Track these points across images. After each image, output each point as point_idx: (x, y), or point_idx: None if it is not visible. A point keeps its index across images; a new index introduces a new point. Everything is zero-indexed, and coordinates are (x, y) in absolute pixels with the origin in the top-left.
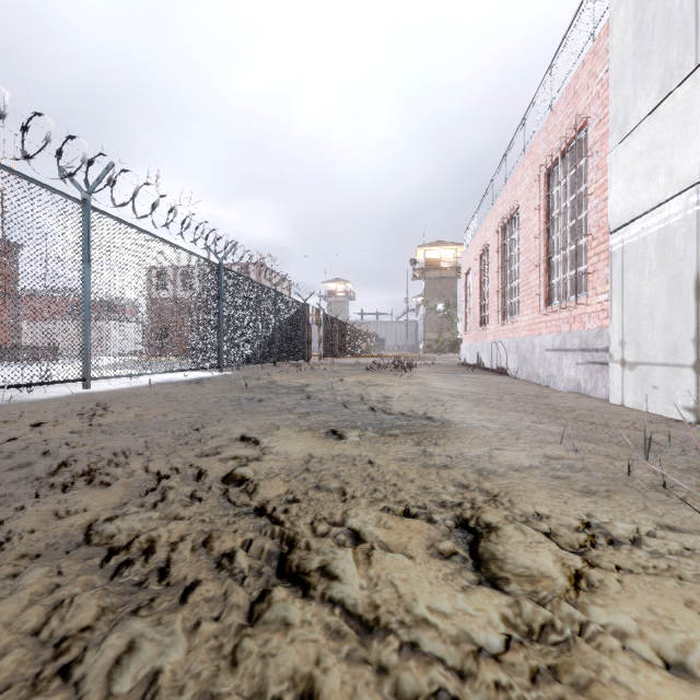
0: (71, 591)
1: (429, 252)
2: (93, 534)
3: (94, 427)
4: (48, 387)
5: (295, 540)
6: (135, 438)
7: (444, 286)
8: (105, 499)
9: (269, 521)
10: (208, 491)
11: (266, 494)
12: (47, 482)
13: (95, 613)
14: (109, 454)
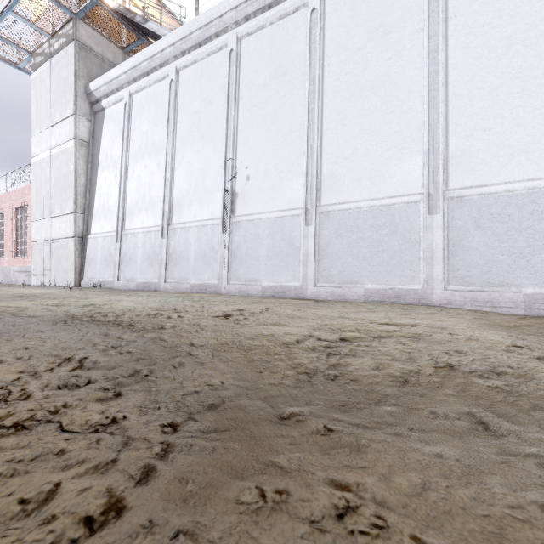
0: None
1: None
2: None
3: None
4: None
5: None
6: None
7: None
8: None
9: None
10: None
11: None
12: None
13: None
14: None
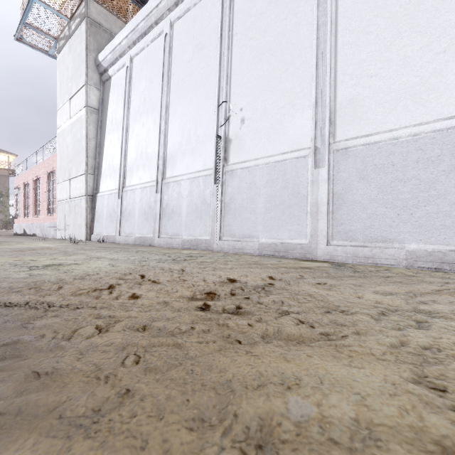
0: None
1: None
2: None
3: None
4: None
5: None
6: None
7: None
8: None
9: None
10: None
11: None
12: None
13: None
14: None
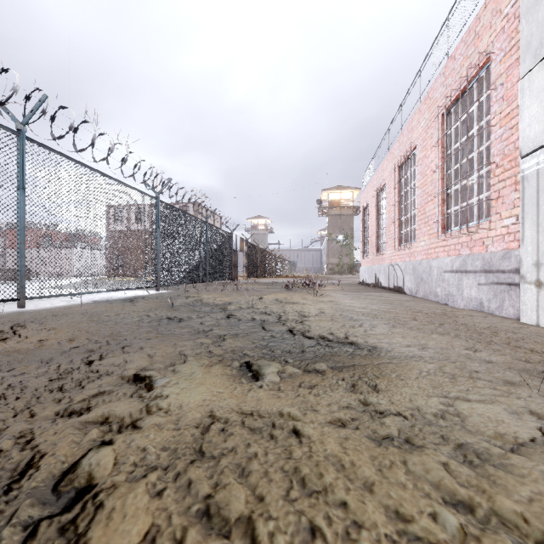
0: None
1: (331, 194)
2: None
3: None
4: None
5: None
6: (3, 378)
7: (343, 221)
8: None
9: None
10: None
11: None
12: None
13: None
14: None
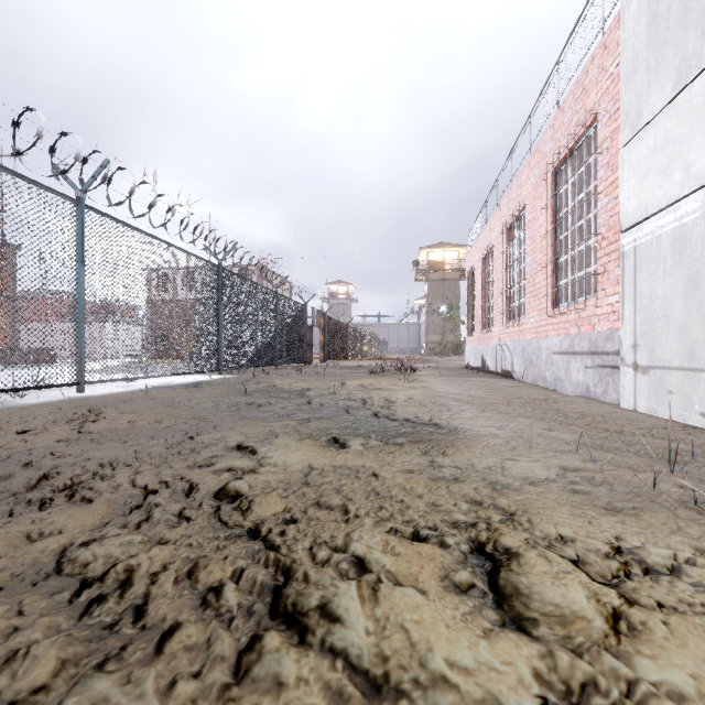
0: (30, 637)
1: (432, 253)
2: (65, 562)
3: (83, 434)
4: (42, 391)
5: (292, 570)
6: (125, 447)
7: (447, 287)
8: (84, 519)
9: (263, 545)
10: (198, 509)
11: (261, 513)
12: (24, 498)
13: (53, 667)
14: (96, 465)
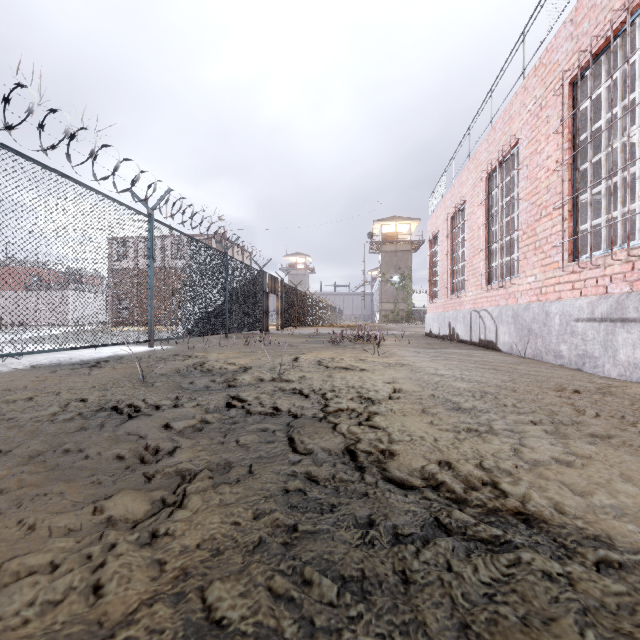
0: None
1: (385, 226)
2: None
3: None
4: None
5: None
6: None
7: (399, 258)
8: None
9: None
10: None
11: None
12: None
13: None
14: None
